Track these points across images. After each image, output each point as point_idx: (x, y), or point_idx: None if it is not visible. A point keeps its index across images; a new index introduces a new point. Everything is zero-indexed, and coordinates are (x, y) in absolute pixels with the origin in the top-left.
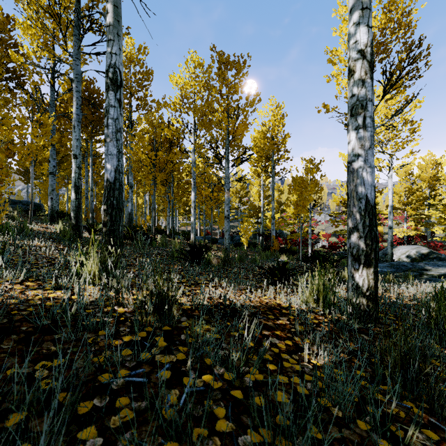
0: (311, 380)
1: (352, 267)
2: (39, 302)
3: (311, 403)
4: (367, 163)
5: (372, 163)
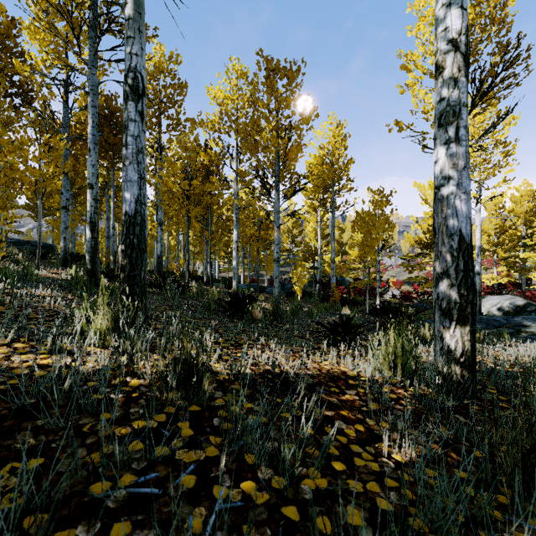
0: (394, 486)
1: (441, 325)
2: (26, 372)
3: (401, 531)
4: (461, 188)
5: (467, 188)
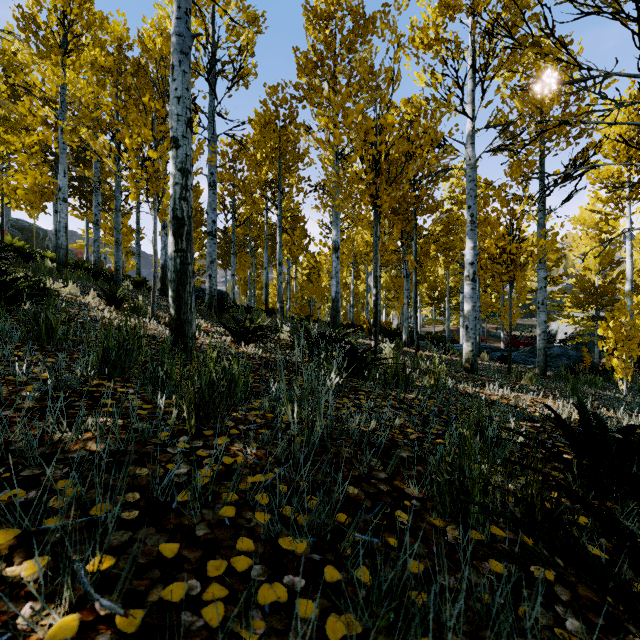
0: None
1: None
2: None
3: None
4: None
5: None
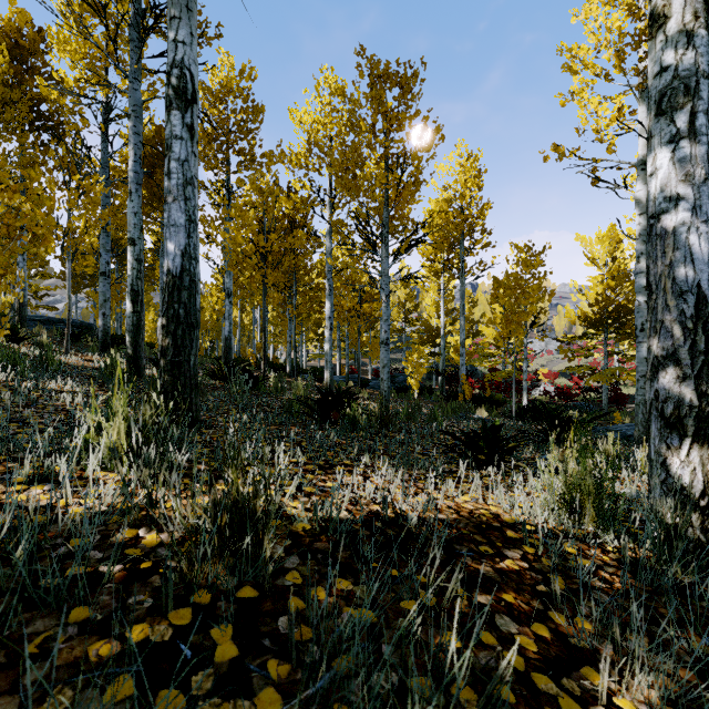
0: None
1: (664, 443)
2: None
3: None
4: (700, 213)
5: None
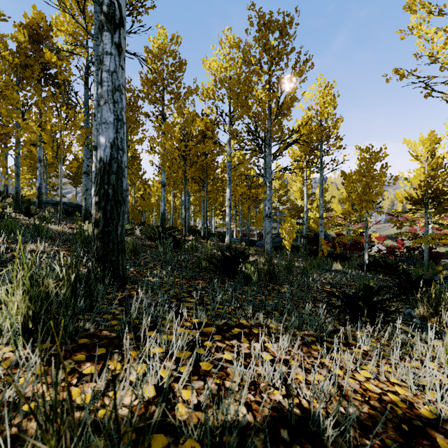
0: None
1: None
2: None
3: None
4: None
5: None
